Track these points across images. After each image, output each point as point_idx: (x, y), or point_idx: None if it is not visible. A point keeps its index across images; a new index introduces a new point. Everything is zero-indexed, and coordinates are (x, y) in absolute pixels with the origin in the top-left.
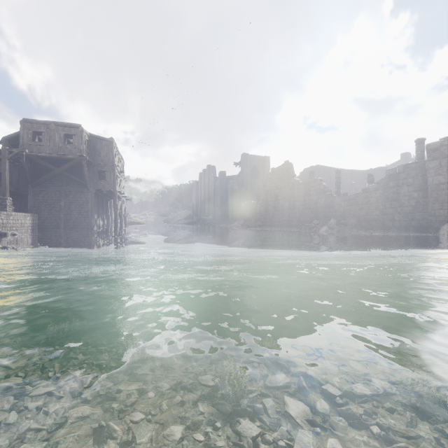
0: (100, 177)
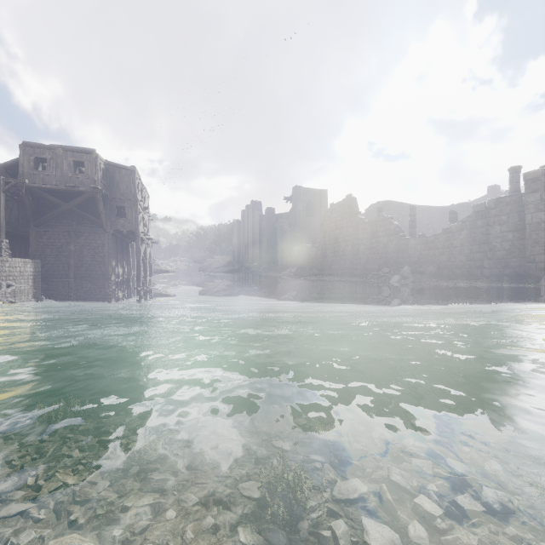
0: (119, 215)
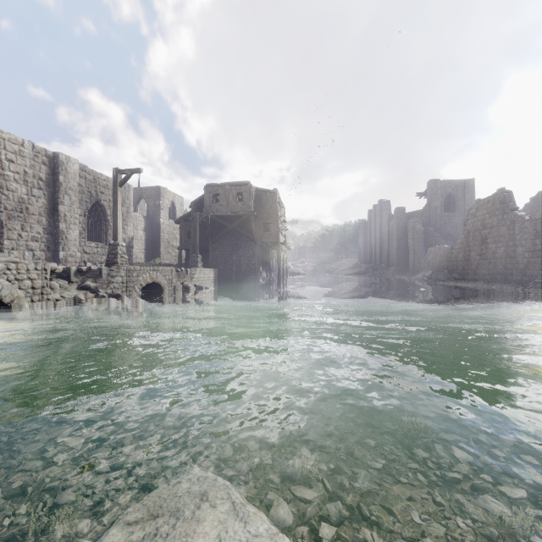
0: (264, 228)
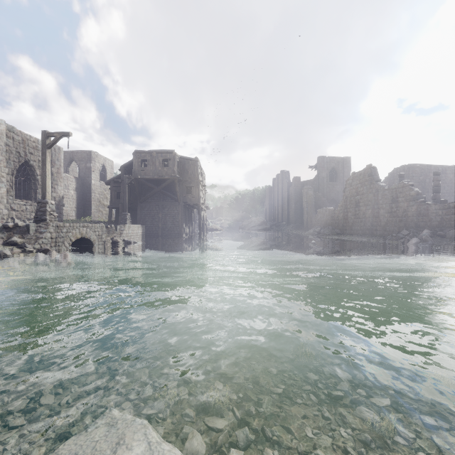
0: (187, 191)
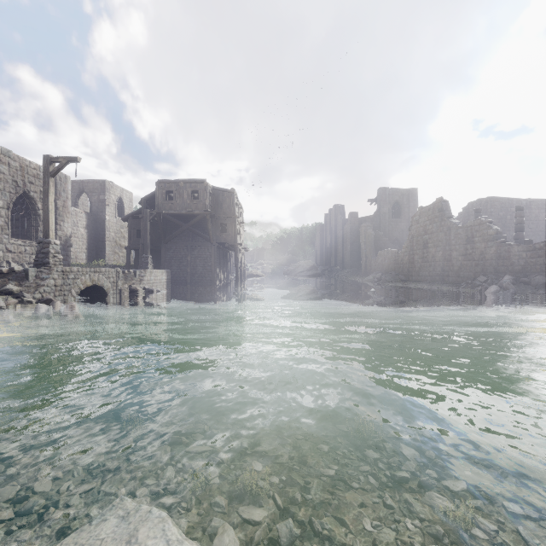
0: (221, 229)
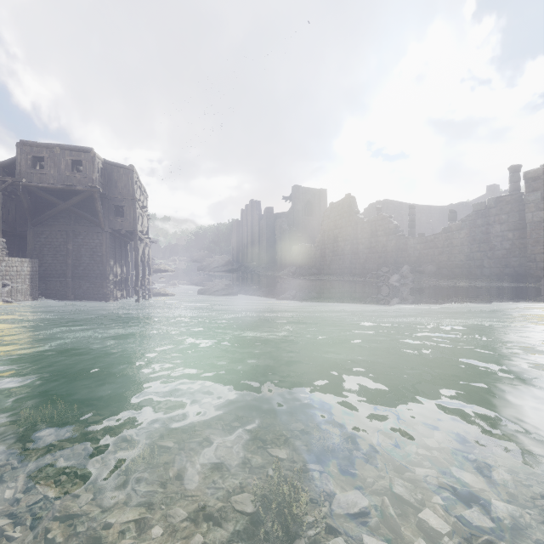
0: (118, 214)
